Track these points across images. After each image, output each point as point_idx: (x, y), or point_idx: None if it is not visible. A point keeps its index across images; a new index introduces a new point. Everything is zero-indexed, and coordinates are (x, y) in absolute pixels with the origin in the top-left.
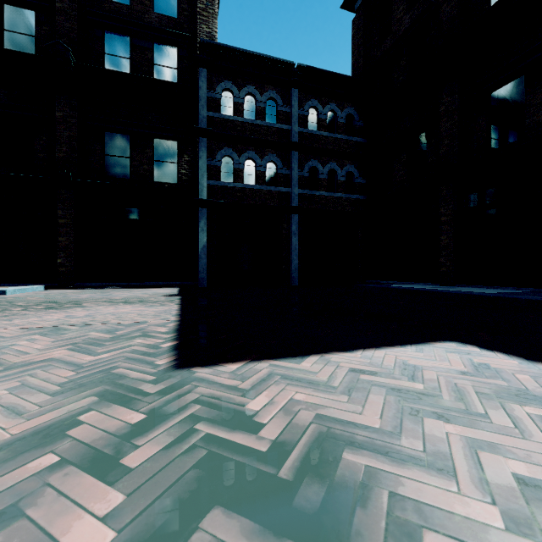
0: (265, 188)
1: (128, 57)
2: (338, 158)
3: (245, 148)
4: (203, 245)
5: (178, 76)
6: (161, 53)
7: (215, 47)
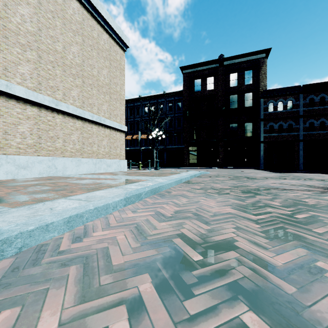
0: (287, 134)
1: (236, 101)
2: (325, 116)
3: (278, 121)
4: (262, 155)
5: (252, 102)
6: (246, 96)
7: (266, 91)
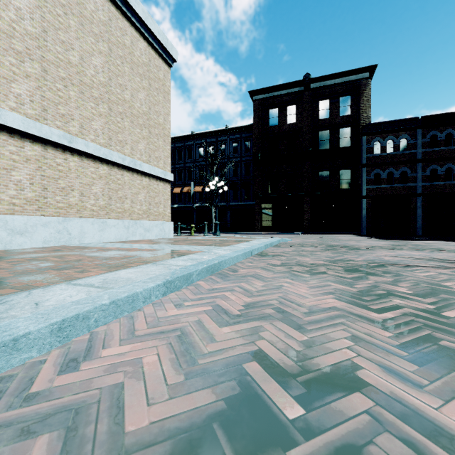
0: (399, 185)
1: (328, 139)
2: (453, 160)
3: (387, 167)
4: (364, 216)
5: (350, 140)
6: (342, 132)
7: (370, 125)
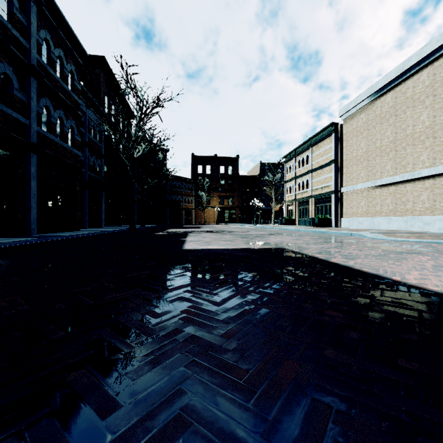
0: None
1: None
2: None
3: None
4: None
5: None
6: None
7: None
